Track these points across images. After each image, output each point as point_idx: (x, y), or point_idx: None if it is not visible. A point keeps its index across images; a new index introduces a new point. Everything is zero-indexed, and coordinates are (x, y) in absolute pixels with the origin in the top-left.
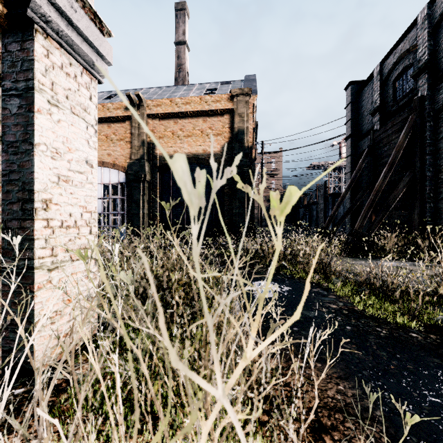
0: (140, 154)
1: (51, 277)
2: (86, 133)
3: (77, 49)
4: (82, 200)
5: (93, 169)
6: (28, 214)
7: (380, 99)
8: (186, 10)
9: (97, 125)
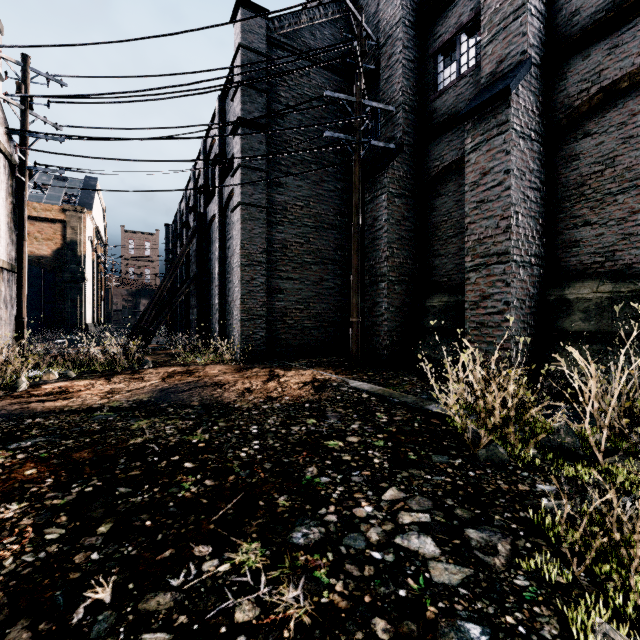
0: None
1: None
2: None
3: None
4: None
5: None
6: None
7: (171, 247)
8: None
9: None
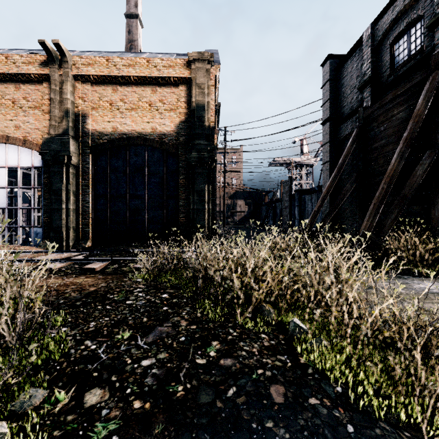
0: (62, 128)
1: None
2: None
3: None
4: None
5: None
6: None
7: (371, 68)
8: None
9: None
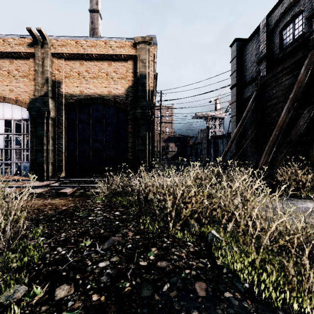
0: (43, 91)
1: None
2: None
3: None
4: None
5: None
6: None
7: (266, 48)
8: None
9: None
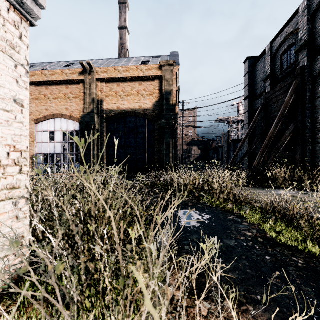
0: (91, 109)
1: None
2: (15, 72)
3: None
4: (8, 139)
5: (23, 108)
6: None
7: (270, 69)
8: (127, 3)
9: (58, 86)
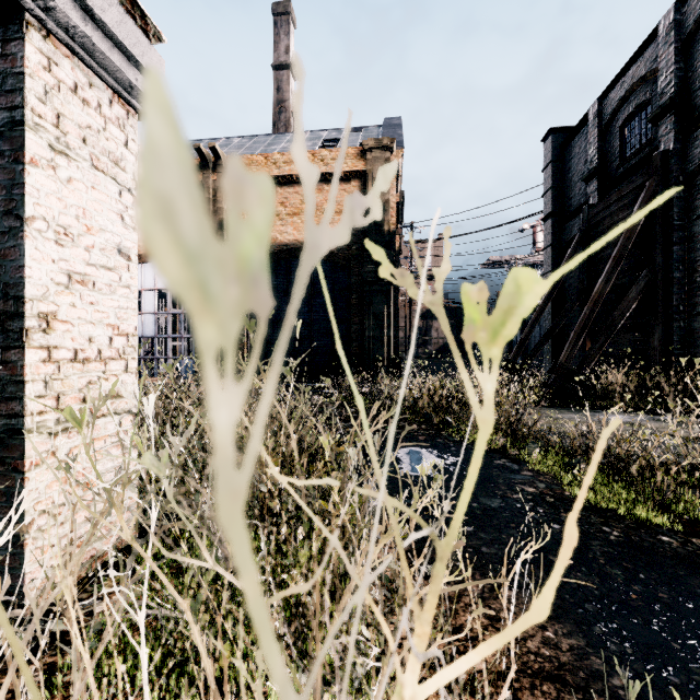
0: None
1: (55, 446)
2: (119, 203)
3: (101, 59)
4: (111, 315)
5: (130, 263)
6: (14, 338)
7: (599, 156)
8: (291, 14)
9: None
